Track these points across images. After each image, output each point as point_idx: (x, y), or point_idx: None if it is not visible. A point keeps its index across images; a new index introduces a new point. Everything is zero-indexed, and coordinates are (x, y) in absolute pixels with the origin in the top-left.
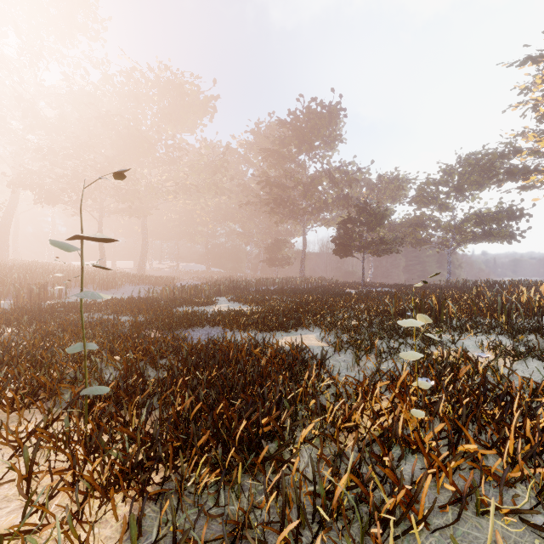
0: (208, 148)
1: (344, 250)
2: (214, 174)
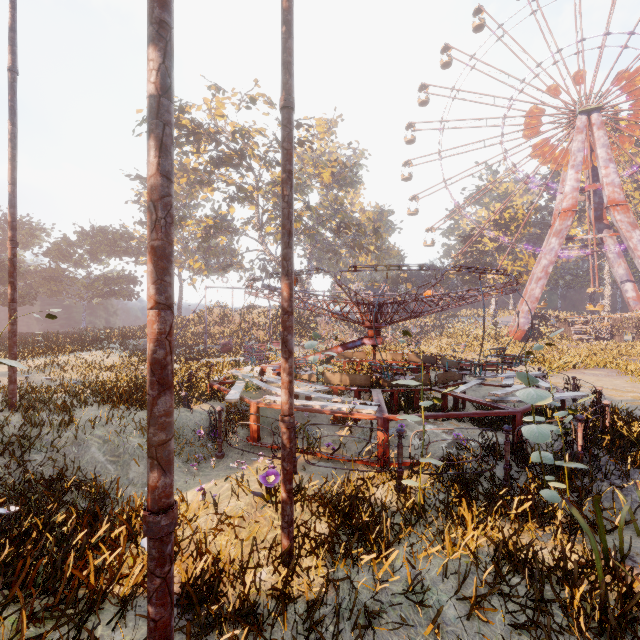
0: None
1: None
2: None
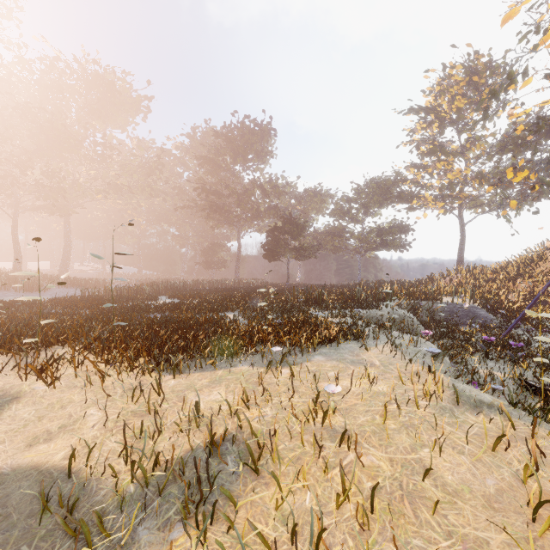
0: (142, 149)
1: (272, 255)
2: (148, 176)
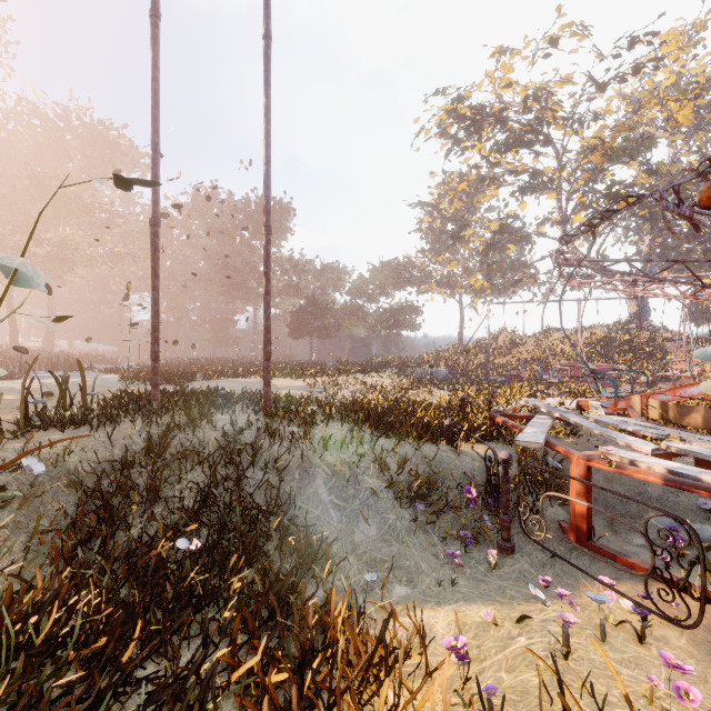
0: (146, 214)
1: (298, 333)
2: None
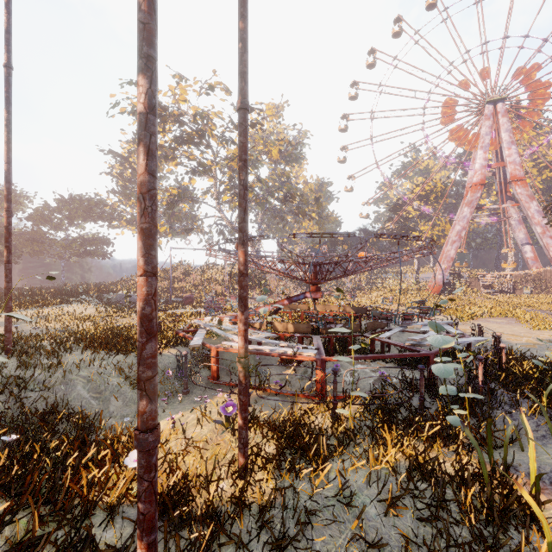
0: None
1: None
2: None
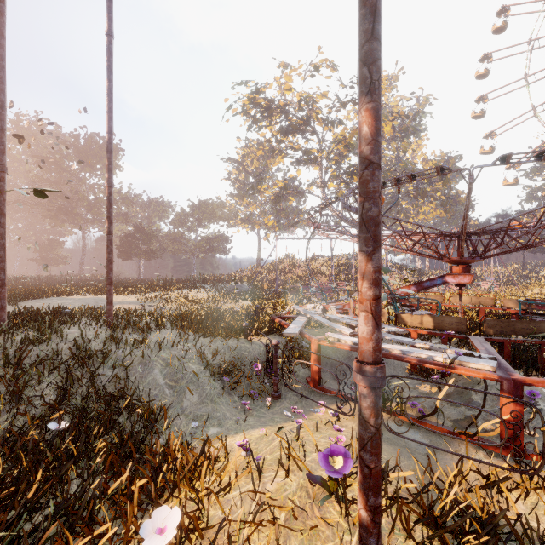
0: None
1: (127, 255)
2: None
